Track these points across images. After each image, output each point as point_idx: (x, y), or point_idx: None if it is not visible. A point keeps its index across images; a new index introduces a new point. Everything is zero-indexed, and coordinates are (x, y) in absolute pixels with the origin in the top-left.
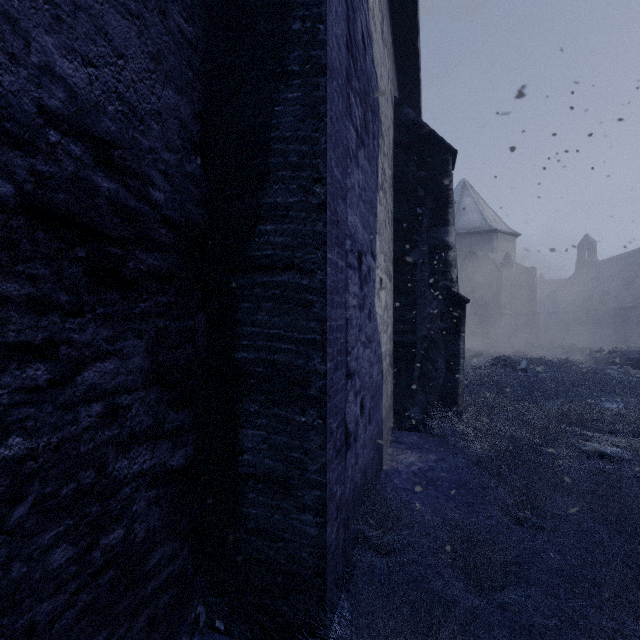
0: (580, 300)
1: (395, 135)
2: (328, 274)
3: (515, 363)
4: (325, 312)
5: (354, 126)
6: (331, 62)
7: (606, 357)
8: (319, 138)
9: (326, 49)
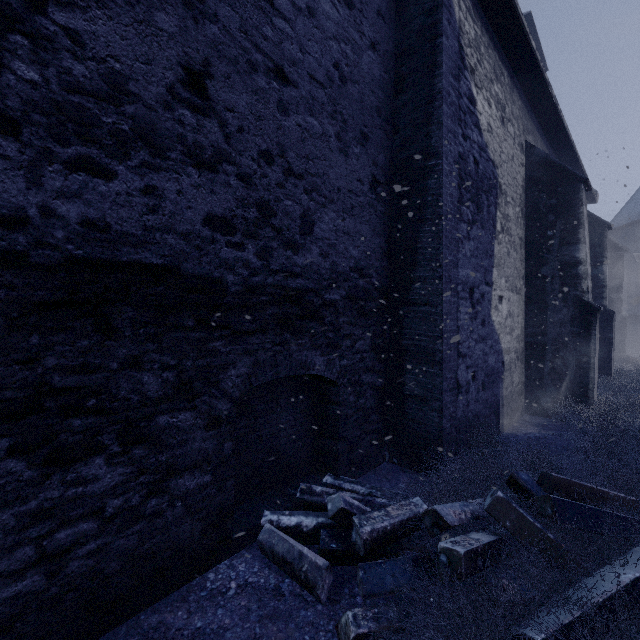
0: None
1: (526, 173)
2: (444, 307)
3: None
4: (442, 324)
5: (465, 221)
6: (446, 210)
7: None
8: (439, 247)
9: (443, 208)
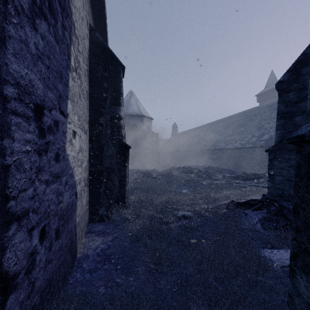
0: (173, 147)
1: (90, 47)
2: None
3: (151, 175)
4: None
5: None
6: None
7: (181, 170)
8: None
9: None
